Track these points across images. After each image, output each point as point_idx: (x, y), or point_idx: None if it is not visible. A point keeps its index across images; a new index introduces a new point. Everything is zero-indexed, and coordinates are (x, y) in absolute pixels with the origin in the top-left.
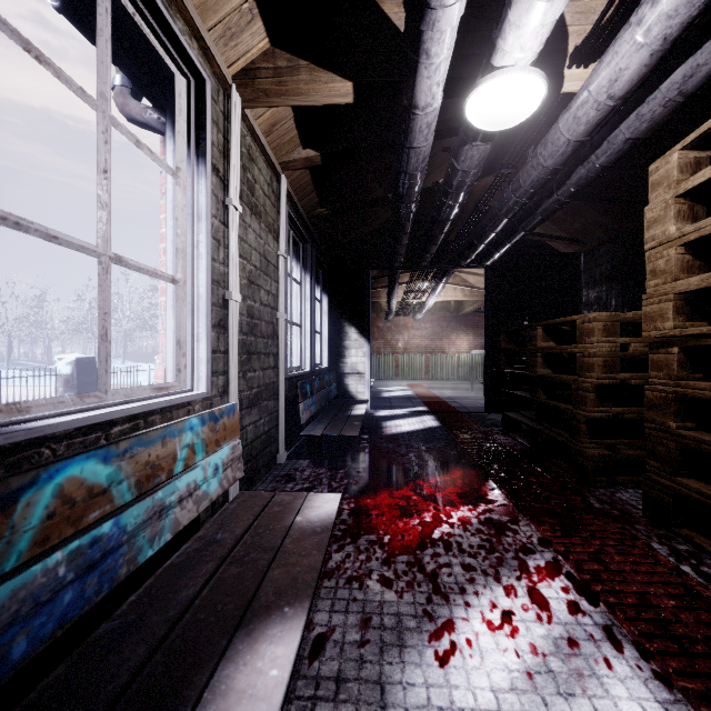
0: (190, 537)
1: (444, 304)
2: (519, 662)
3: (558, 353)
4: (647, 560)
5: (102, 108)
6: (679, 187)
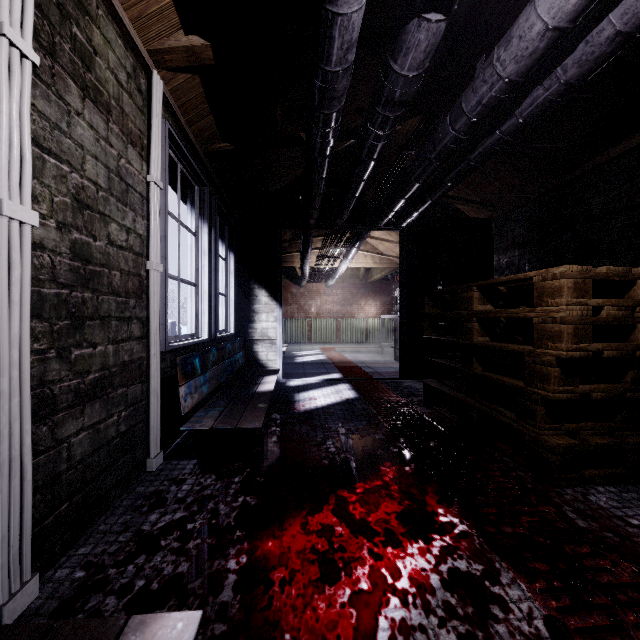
0: None
1: (354, 272)
2: None
3: (495, 318)
4: None
5: None
6: None
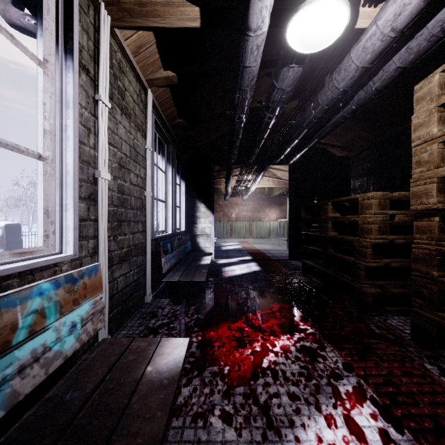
0: (57, 380)
1: (261, 190)
2: None
3: (342, 221)
4: (426, 381)
5: None
6: (440, 99)
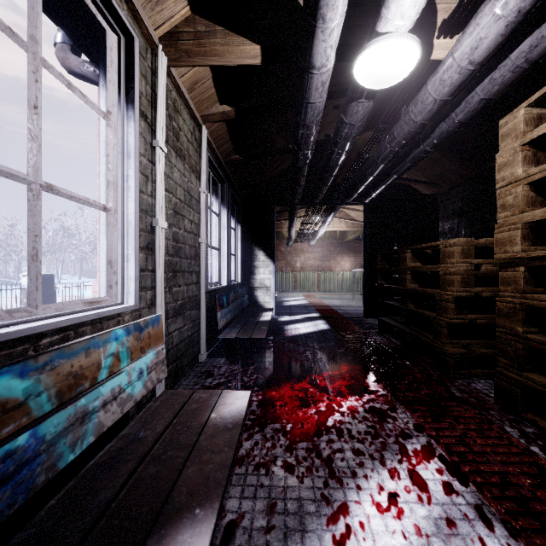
0: (120, 430)
1: (332, 234)
2: (406, 544)
3: (423, 271)
4: (503, 442)
5: (33, 49)
6: (525, 137)
